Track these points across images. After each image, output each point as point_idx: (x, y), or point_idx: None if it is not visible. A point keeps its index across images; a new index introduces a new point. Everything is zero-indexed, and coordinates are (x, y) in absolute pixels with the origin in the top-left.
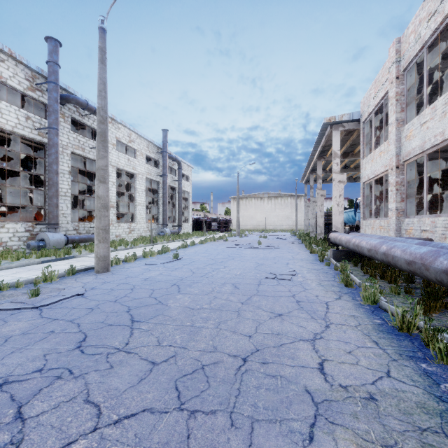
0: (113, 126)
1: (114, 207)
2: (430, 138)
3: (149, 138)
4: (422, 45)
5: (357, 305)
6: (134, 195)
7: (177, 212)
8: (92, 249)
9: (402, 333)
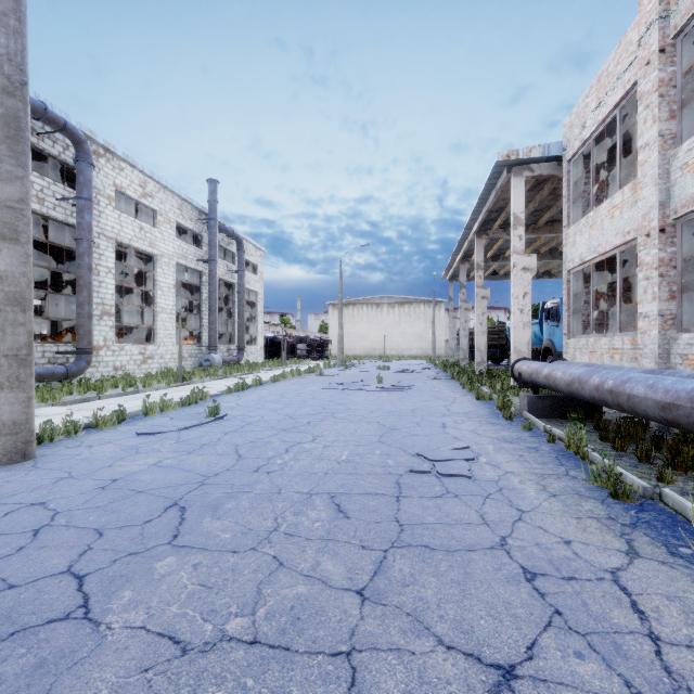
0: (109, 163)
1: (111, 315)
2: None
3: (183, 194)
4: None
5: None
6: (153, 294)
7: (236, 326)
8: (45, 397)
9: None
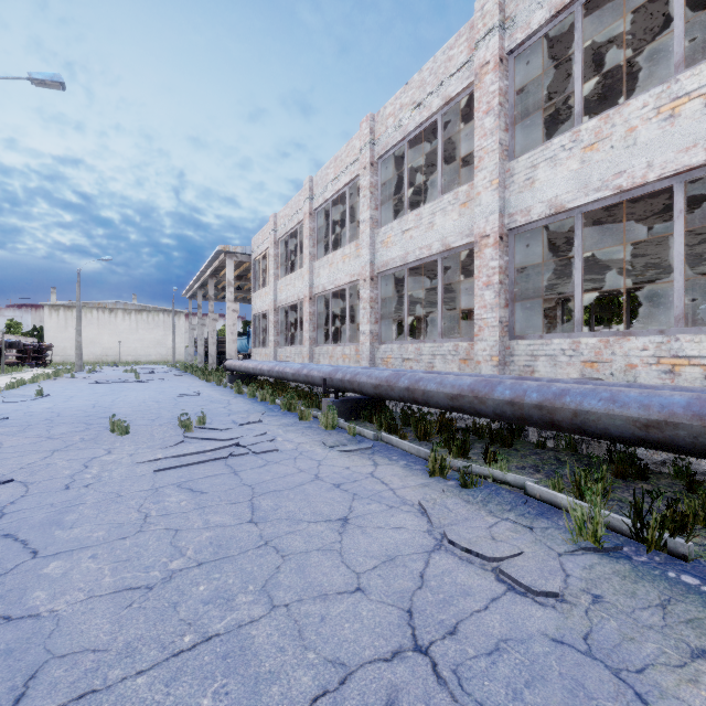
0: None
1: None
2: (290, 296)
3: None
4: (287, 232)
5: (245, 399)
6: None
7: None
8: None
9: (263, 402)
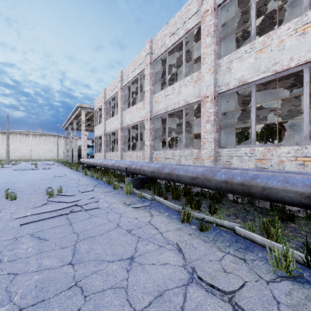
0: None
1: None
2: (111, 128)
3: None
4: (110, 97)
5: (88, 178)
6: None
7: None
8: None
9: (97, 179)
